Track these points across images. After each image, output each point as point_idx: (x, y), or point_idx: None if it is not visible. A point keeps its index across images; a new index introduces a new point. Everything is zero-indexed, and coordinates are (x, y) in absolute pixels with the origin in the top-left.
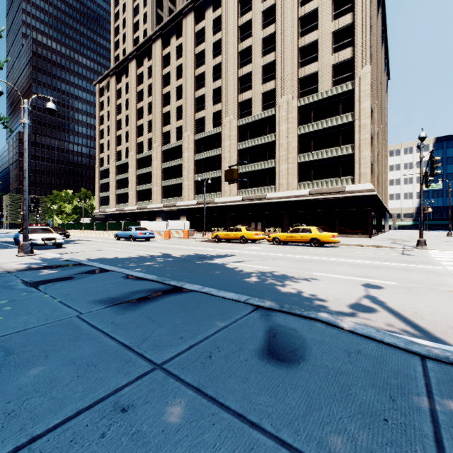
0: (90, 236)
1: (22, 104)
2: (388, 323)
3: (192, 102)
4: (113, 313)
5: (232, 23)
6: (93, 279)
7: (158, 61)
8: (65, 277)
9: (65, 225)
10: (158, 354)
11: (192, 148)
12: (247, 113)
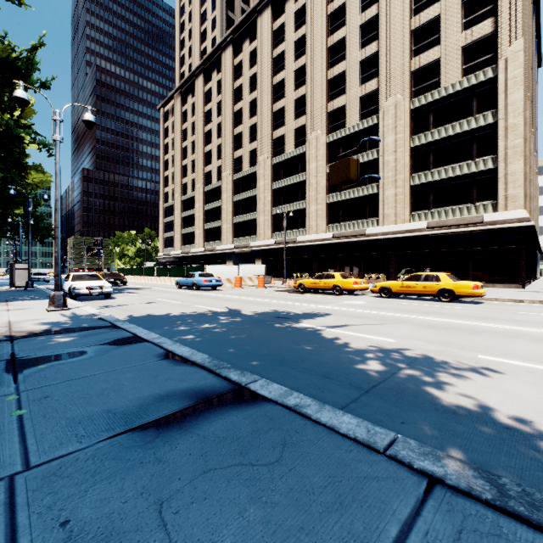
0: (151, 283)
1: (53, 116)
2: None
3: (268, 118)
4: (88, 475)
5: (319, 12)
6: (110, 359)
7: (228, 72)
8: (75, 351)
9: (125, 270)
10: None
11: (269, 175)
12: (339, 125)
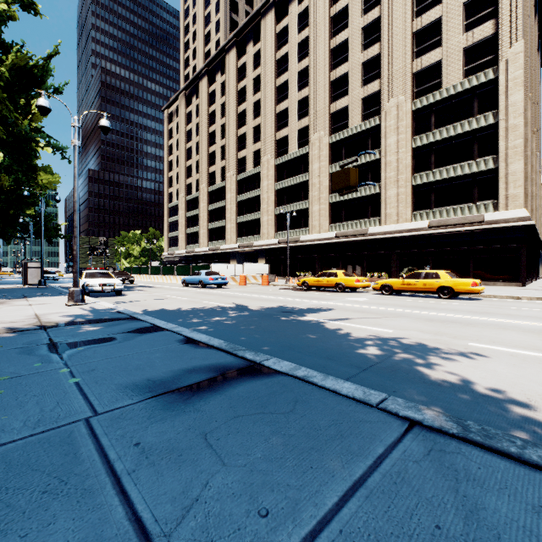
0: (157, 282)
1: (72, 122)
2: None
3: (272, 119)
4: (145, 418)
5: (322, 14)
6: (138, 343)
7: (232, 74)
8: (105, 337)
9: (131, 269)
10: None
11: (273, 176)
12: (342, 126)
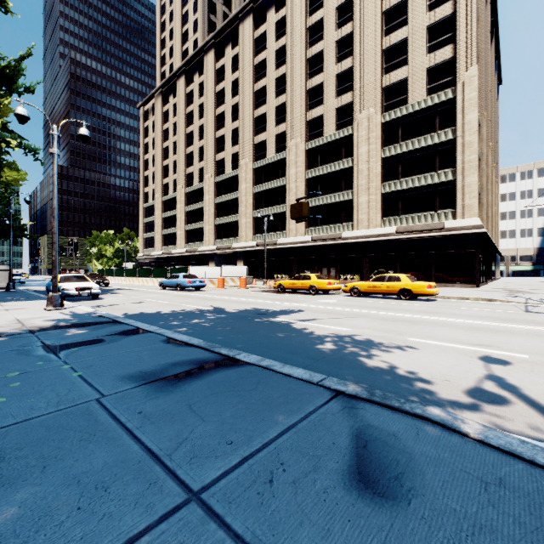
0: (133, 284)
1: (51, 131)
2: (531, 425)
3: (250, 123)
4: (143, 397)
5: (299, 25)
6: (125, 344)
7: (210, 76)
8: (94, 339)
9: (105, 271)
10: (197, 473)
11: (251, 179)
12: (317, 134)
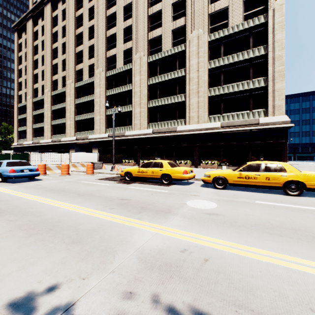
0: None
1: None
2: None
3: (103, 40)
4: None
5: None
6: None
7: (71, 3)
8: None
9: None
10: None
11: (104, 84)
12: (157, 50)
